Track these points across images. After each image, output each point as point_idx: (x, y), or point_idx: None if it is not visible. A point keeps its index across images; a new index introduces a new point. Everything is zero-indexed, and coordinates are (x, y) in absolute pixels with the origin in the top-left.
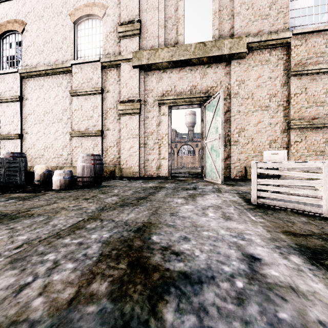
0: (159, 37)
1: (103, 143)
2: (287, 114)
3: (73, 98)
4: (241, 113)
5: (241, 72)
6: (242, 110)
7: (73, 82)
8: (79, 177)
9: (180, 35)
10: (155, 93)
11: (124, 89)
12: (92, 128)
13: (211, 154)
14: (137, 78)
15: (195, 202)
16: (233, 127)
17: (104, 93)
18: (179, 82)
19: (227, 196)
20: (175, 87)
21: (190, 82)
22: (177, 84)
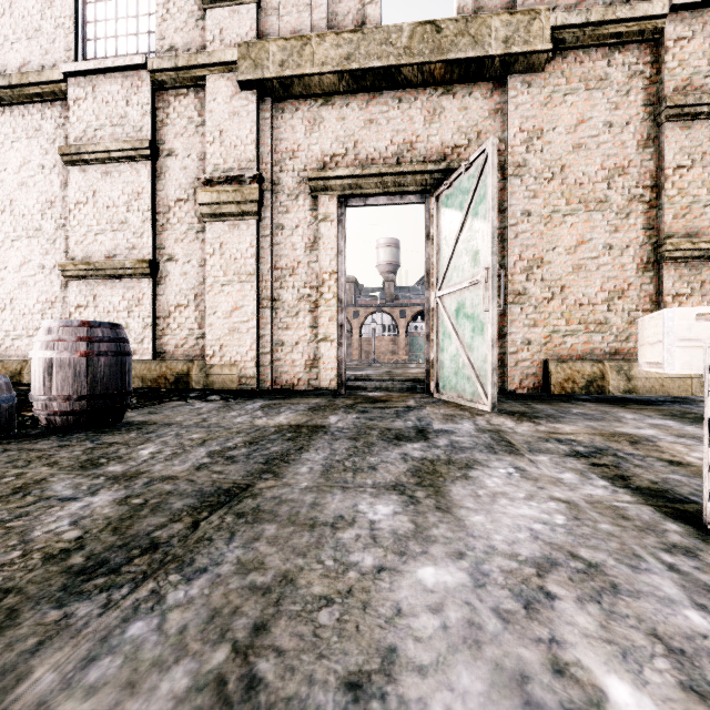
0: (313, 8)
1: (157, 297)
2: (654, 221)
3: (71, 169)
4: (533, 218)
5: (533, 106)
6: (537, 211)
7: (71, 126)
8: (34, 399)
9: (369, 2)
10: (302, 160)
11: (216, 147)
12: (126, 254)
13: (458, 327)
14: (252, 116)
15: (454, 526)
16: (512, 256)
17: (160, 157)
18: (367, 133)
19: (557, 474)
20: (355, 147)
21: (397, 133)
22: (361, 137)
